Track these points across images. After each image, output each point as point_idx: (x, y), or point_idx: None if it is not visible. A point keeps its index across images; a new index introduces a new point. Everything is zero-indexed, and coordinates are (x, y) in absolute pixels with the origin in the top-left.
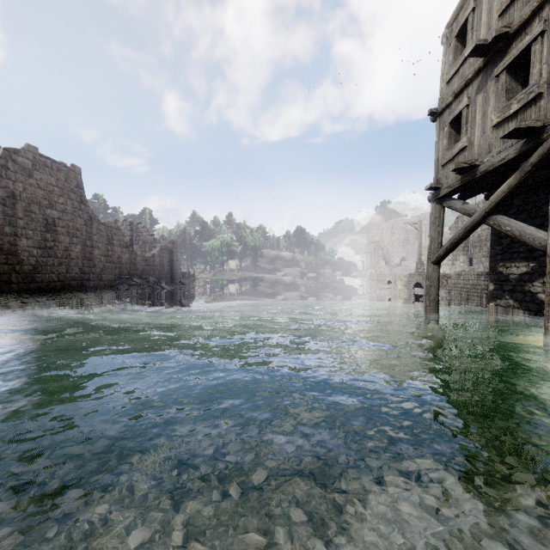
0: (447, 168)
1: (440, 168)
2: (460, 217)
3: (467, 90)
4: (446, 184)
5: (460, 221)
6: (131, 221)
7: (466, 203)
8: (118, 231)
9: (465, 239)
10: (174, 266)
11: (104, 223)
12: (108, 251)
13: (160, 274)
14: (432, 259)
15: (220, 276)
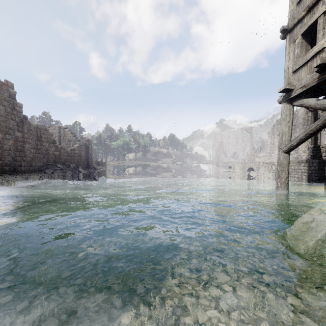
0: (299, 73)
1: (291, 74)
2: (275, 126)
3: (322, 0)
4: (299, 85)
5: (275, 128)
6: (59, 126)
7: (320, 99)
8: (45, 131)
9: (321, 130)
10: (89, 157)
11: (34, 125)
12: (37, 145)
13: (79, 162)
14: (284, 148)
15: (122, 163)
